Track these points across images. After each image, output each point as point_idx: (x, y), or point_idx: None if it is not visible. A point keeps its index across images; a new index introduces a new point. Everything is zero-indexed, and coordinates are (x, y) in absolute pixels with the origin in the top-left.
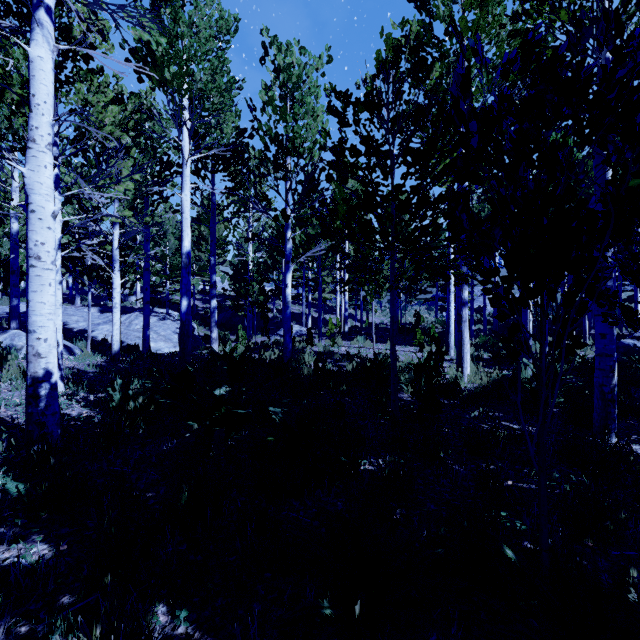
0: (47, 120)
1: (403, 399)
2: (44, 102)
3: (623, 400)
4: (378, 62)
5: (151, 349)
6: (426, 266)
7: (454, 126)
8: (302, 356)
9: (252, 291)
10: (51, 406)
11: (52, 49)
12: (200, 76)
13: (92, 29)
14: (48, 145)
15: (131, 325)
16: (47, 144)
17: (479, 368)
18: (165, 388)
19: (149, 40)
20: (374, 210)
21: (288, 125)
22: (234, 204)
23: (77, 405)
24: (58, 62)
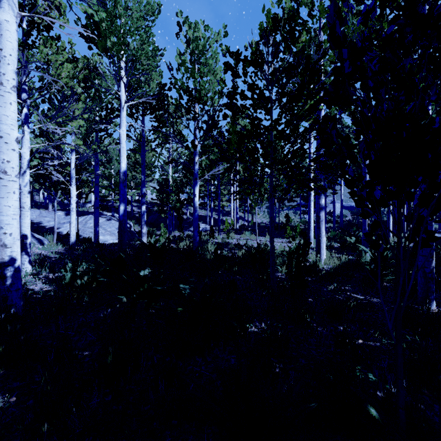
0: (12, 68)
1: (278, 277)
2: (9, 55)
3: (437, 277)
4: (261, 30)
5: (100, 240)
6: (296, 180)
7: (317, 75)
8: (206, 246)
9: (171, 200)
10: (15, 284)
11: (16, 15)
12: (134, 47)
13: (50, 5)
14: (13, 87)
15: (87, 224)
16: (12, 86)
17: (332, 254)
18: (104, 269)
19: (92, 13)
20: (258, 137)
21: (196, 80)
22: (159, 139)
23: (40, 282)
24: (26, 30)
